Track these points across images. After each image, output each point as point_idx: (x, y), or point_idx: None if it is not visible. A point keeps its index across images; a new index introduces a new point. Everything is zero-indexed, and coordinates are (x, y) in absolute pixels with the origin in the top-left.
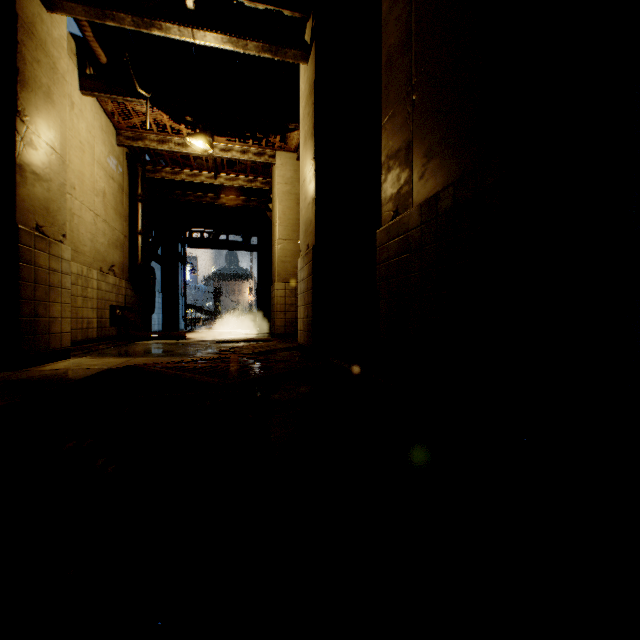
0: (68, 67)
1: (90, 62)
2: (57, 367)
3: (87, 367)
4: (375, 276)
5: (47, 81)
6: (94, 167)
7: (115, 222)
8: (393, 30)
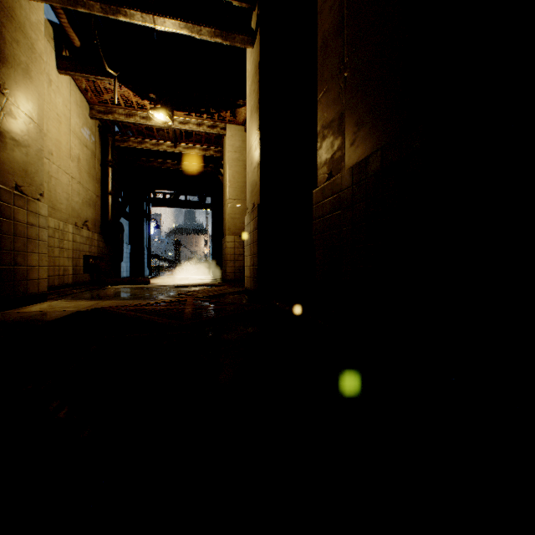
0: (46, 49)
1: (66, 46)
2: (33, 309)
3: (60, 309)
4: (312, 230)
5: (25, 59)
6: (70, 136)
7: (88, 184)
8: (327, 17)
